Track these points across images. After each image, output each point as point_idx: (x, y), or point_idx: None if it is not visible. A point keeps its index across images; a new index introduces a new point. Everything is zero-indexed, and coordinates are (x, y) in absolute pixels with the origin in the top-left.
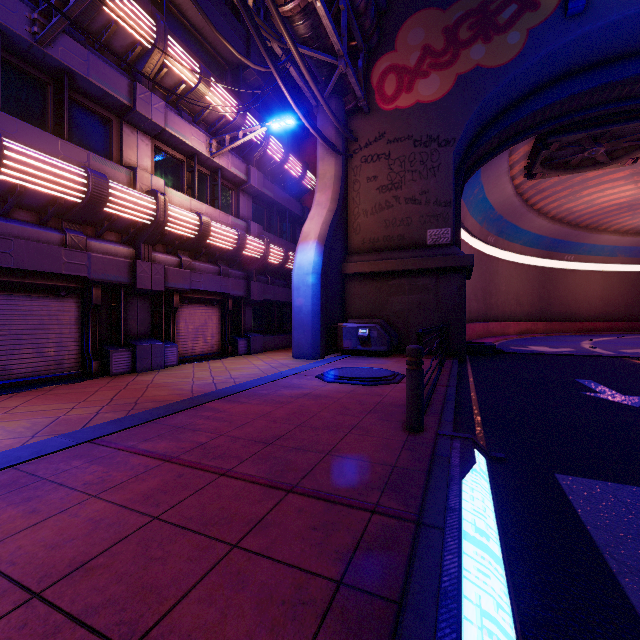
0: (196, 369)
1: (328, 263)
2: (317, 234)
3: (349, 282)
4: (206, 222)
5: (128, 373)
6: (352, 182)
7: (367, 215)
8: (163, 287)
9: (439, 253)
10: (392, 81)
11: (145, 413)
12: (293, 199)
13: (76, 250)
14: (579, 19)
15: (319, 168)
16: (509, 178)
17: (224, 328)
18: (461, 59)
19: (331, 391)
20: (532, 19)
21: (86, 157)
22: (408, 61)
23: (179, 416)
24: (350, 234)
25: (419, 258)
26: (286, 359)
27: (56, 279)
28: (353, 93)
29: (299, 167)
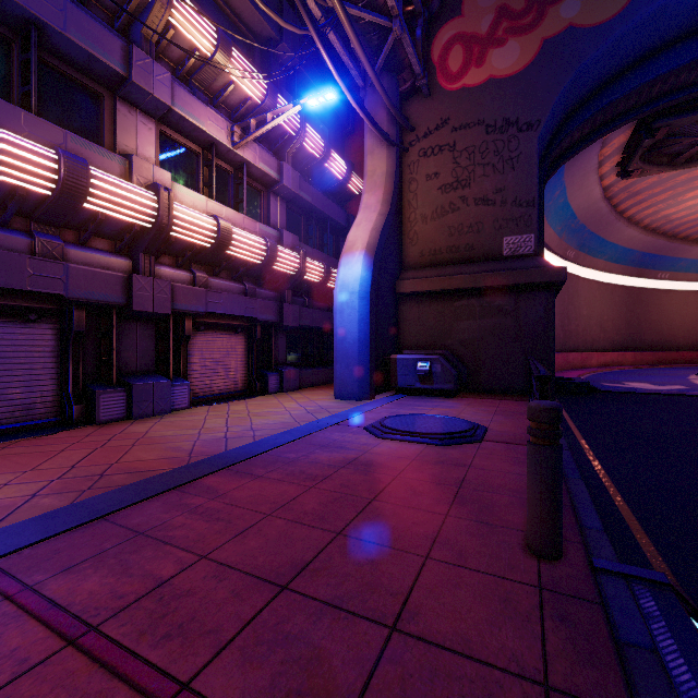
0: (210, 414)
1: (379, 280)
2: (365, 243)
3: (404, 304)
4: (225, 227)
5: (122, 420)
6: (408, 181)
7: (426, 221)
8: (169, 309)
9: (519, 266)
10: (458, 54)
11: (101, 498)
12: (336, 205)
13: (47, 259)
14: None
15: (367, 163)
16: (598, 177)
17: (251, 360)
18: (548, 19)
19: (387, 455)
20: None
21: (62, 137)
22: (478, 27)
23: (151, 505)
24: (405, 245)
25: (494, 272)
26: (326, 400)
27: (22, 298)
28: (409, 69)
29: (343, 166)
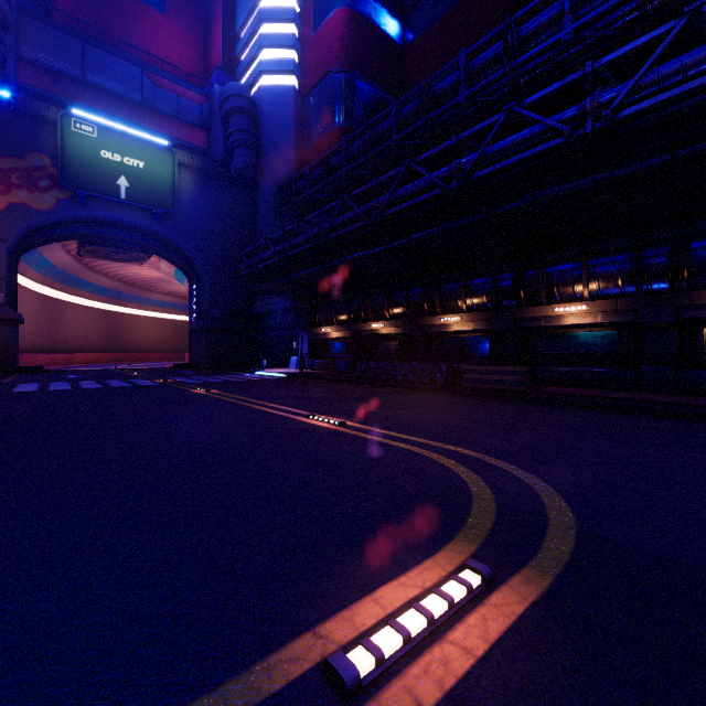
0: None
1: None
2: None
3: None
4: None
5: None
6: None
7: None
8: None
9: None
10: None
11: None
12: None
13: None
14: (84, 207)
15: None
16: (65, 252)
17: None
18: (13, 194)
19: None
20: (60, 194)
21: None
22: None
23: None
24: None
25: None
26: None
27: None
28: None
29: None
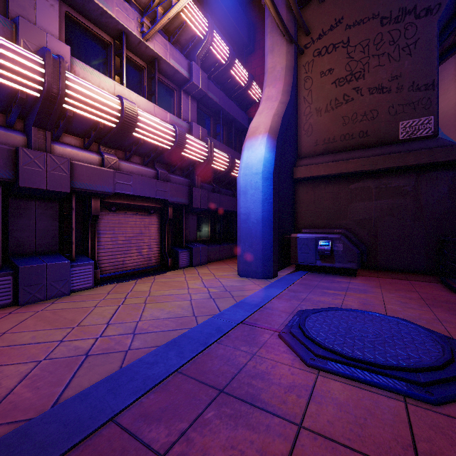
0: (106, 298)
1: (279, 164)
2: (268, 127)
3: (300, 188)
4: (130, 107)
5: (6, 306)
6: (303, 80)
7: (320, 113)
8: (68, 187)
9: (419, 147)
10: None
11: None
12: (239, 109)
13: None
14: None
15: (268, 61)
16: None
17: (163, 238)
18: None
19: (352, 452)
20: None
21: None
22: None
23: None
24: (300, 136)
25: (392, 154)
26: (230, 277)
27: None
28: None
29: (245, 74)
